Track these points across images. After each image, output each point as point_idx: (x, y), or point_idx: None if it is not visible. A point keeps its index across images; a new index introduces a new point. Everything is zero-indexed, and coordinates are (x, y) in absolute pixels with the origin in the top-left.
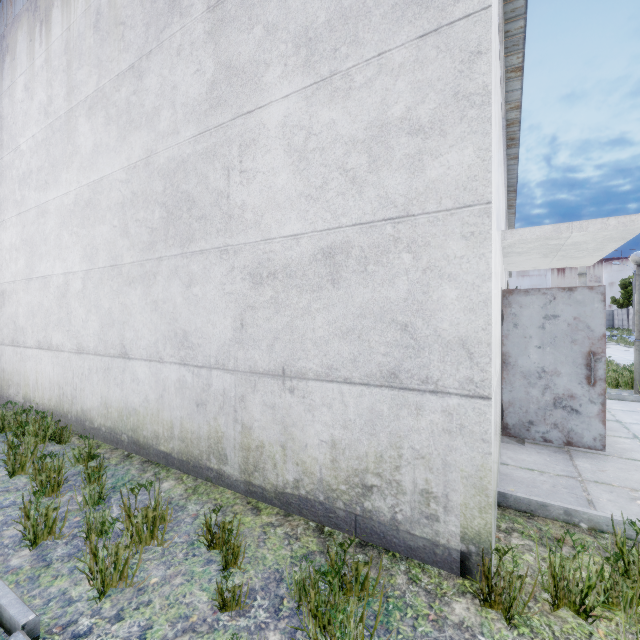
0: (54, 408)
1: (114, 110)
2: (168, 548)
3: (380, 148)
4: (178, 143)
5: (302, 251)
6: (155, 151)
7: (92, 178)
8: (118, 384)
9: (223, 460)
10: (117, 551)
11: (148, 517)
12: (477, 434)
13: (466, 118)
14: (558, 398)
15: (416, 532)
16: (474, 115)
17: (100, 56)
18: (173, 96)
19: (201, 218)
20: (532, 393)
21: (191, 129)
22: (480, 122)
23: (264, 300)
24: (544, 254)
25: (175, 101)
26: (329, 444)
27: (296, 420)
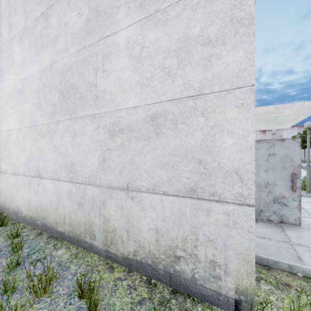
0: (2, 205)
1: (33, 38)
2: (54, 299)
3: (185, 54)
4: (68, 55)
5: (138, 116)
6: (55, 60)
7: (21, 77)
8: (35, 192)
9: (93, 237)
10: (16, 309)
11: (42, 280)
12: (245, 228)
13: (238, 34)
14: (276, 198)
15: (207, 286)
16: (243, 31)
17: (26, 8)
18: (65, 29)
19: (81, 98)
20: (262, 195)
21: (75, 47)
22: (247, 36)
23: (116, 145)
24: (266, 122)
25: (66, 32)
26: (154, 230)
27: (135, 216)
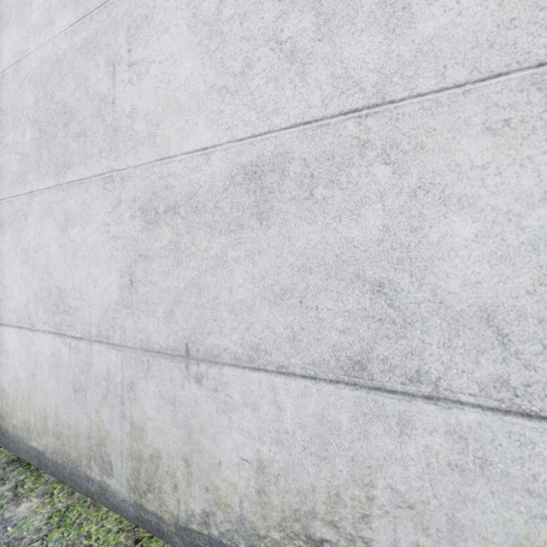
0: None
1: None
2: None
3: None
4: (52, 37)
5: (214, 172)
6: (26, 52)
7: None
8: None
9: (107, 470)
10: None
11: None
12: (516, 479)
13: None
14: None
15: None
16: None
17: None
18: None
19: (79, 135)
20: None
21: (67, 15)
22: None
23: (160, 246)
24: None
25: None
26: (254, 465)
27: (205, 424)
